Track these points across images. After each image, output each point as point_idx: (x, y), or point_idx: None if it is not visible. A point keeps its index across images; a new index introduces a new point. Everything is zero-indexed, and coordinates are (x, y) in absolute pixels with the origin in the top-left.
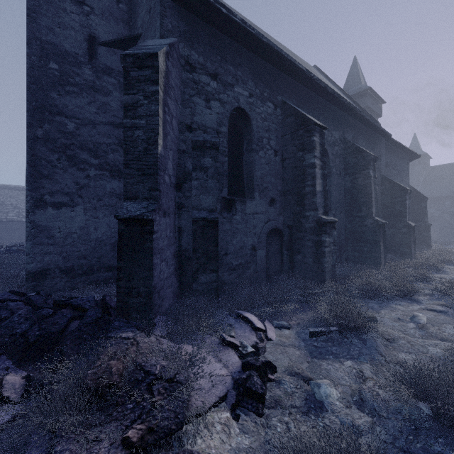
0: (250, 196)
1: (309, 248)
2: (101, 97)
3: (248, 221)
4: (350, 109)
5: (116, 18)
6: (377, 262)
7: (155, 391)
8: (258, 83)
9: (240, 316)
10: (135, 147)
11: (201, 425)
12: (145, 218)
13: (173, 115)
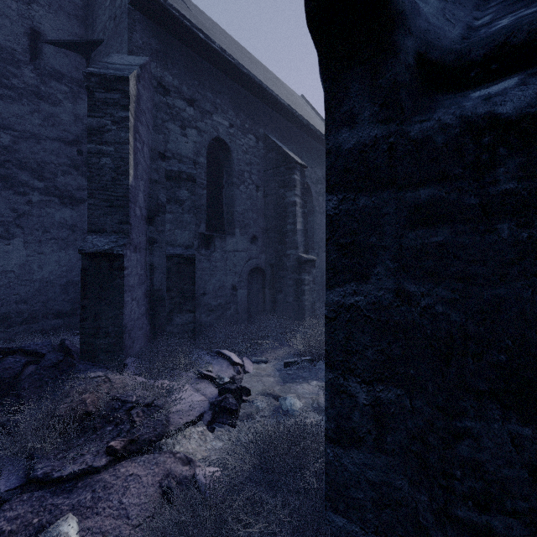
0: (230, 232)
1: (290, 287)
2: (47, 106)
3: (228, 259)
4: None
5: (68, 12)
6: None
7: (134, 414)
8: (239, 113)
9: (218, 353)
10: (101, 175)
11: (180, 437)
12: (115, 252)
13: (144, 141)
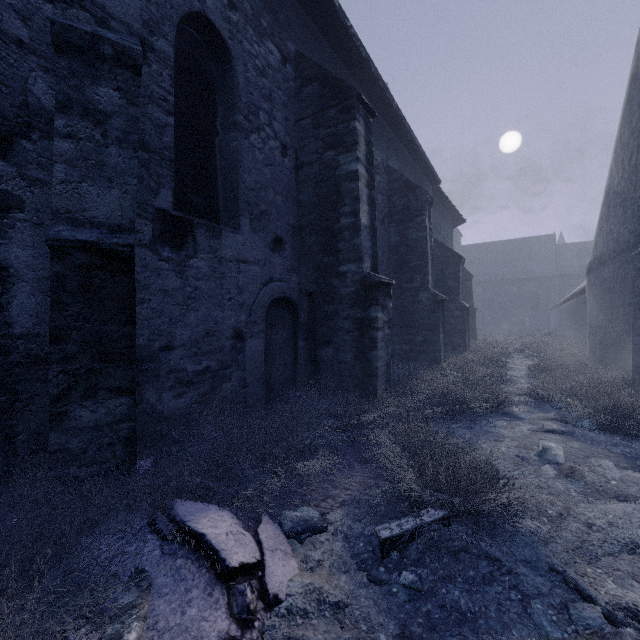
0: (230, 224)
1: (347, 334)
2: None
3: (226, 276)
4: (397, 120)
5: None
6: (436, 358)
7: None
8: None
9: (181, 531)
10: None
11: None
12: None
13: None
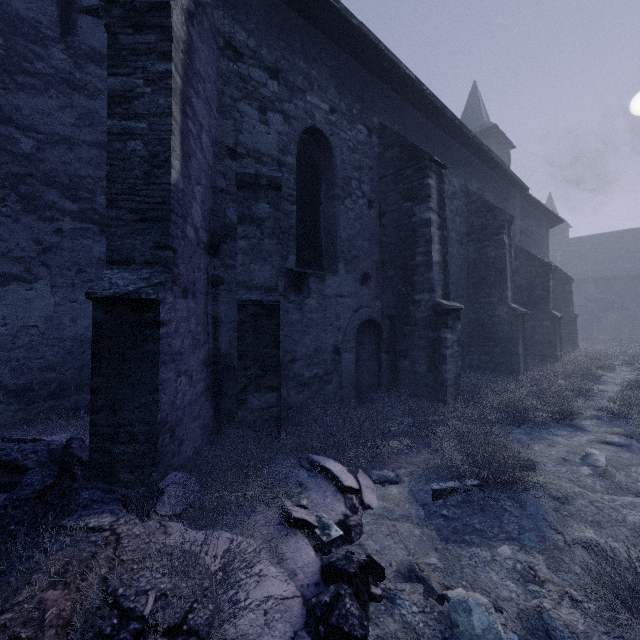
0: (330, 268)
1: (422, 350)
2: (83, 100)
3: (328, 308)
4: (475, 146)
5: None
6: (515, 370)
7: None
8: (344, 92)
9: (317, 467)
10: (127, 170)
11: None
12: (144, 297)
13: (203, 125)
